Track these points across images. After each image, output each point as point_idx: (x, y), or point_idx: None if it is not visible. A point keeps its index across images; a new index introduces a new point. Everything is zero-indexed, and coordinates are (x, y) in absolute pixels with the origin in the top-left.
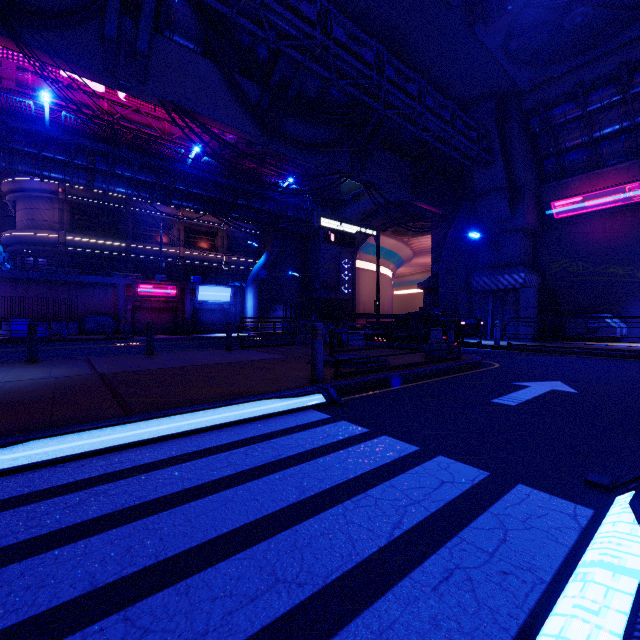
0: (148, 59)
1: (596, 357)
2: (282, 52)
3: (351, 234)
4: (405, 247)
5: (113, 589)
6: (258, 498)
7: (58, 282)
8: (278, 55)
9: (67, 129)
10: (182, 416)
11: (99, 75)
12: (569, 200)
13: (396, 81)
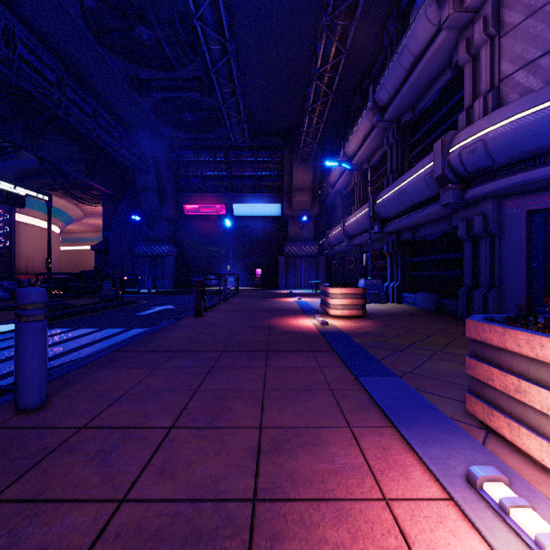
0: None
1: None
2: None
3: (20, 196)
4: (76, 208)
5: None
6: None
7: None
8: None
9: None
10: None
11: None
12: (193, 206)
13: (75, 100)
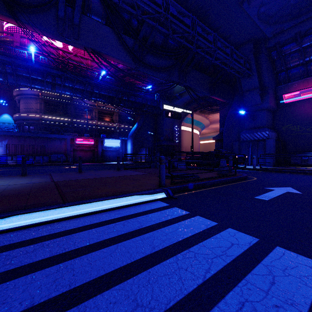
0: (79, 27)
1: (308, 174)
2: (144, 21)
3: (179, 113)
4: (206, 119)
5: (42, 307)
6: (129, 251)
7: (39, 137)
8: (142, 23)
9: (42, 64)
10: (92, 203)
11: (55, 36)
12: (292, 93)
13: (202, 34)
